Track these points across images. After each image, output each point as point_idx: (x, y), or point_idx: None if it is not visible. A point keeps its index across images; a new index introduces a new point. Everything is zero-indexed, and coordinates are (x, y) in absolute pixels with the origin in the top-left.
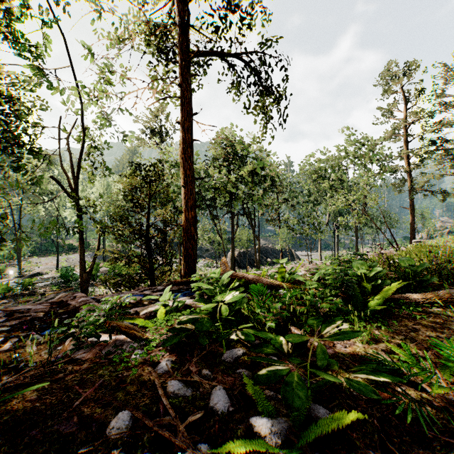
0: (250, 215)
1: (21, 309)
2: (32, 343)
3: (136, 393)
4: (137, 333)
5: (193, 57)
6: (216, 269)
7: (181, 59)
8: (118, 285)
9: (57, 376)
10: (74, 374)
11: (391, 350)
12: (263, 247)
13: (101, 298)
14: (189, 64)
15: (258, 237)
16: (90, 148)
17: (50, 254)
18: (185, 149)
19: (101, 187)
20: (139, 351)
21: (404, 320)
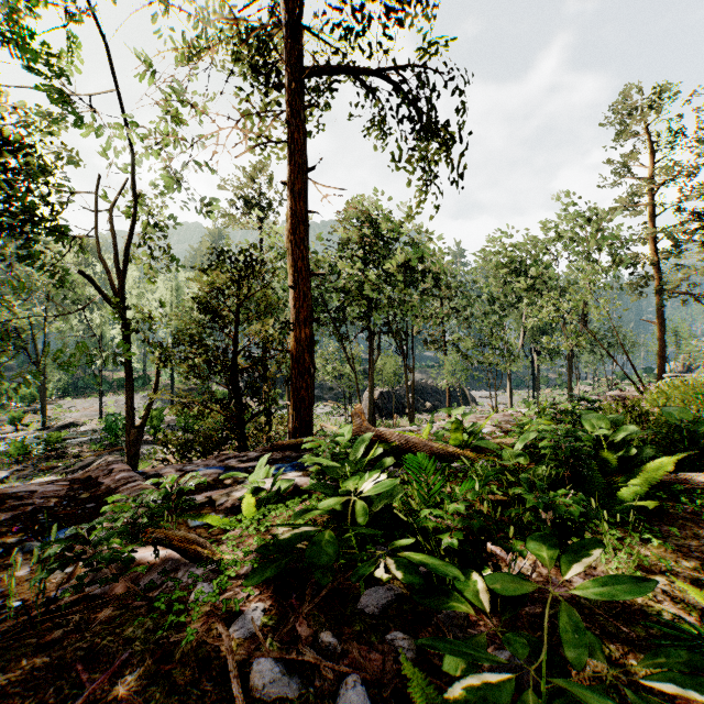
0: (398, 333)
1: (20, 492)
2: (25, 559)
3: (189, 688)
4: (204, 548)
5: (308, 77)
6: (345, 418)
7: (288, 79)
8: (184, 449)
9: (50, 635)
10: (82, 632)
11: (681, 591)
12: (419, 385)
13: (155, 472)
14: (301, 87)
15: (412, 369)
16: (144, 227)
17: (91, 394)
18: (295, 226)
19: (167, 291)
20: (204, 587)
21: (689, 525)
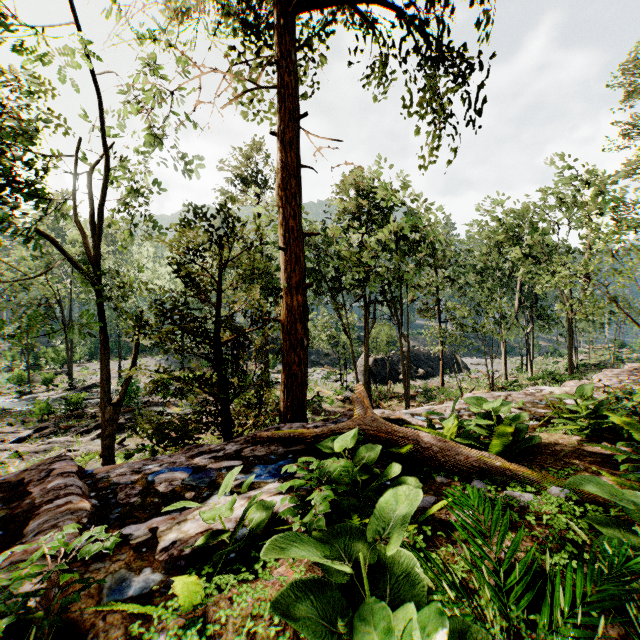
0: (393, 302)
1: None
2: None
3: None
4: None
5: (300, 13)
6: (341, 383)
7: (278, 16)
8: (155, 436)
9: None
10: None
11: None
12: (411, 352)
13: (105, 474)
14: (293, 24)
15: (406, 337)
16: (132, 191)
17: (114, 357)
18: (286, 180)
19: None
20: None
21: None
